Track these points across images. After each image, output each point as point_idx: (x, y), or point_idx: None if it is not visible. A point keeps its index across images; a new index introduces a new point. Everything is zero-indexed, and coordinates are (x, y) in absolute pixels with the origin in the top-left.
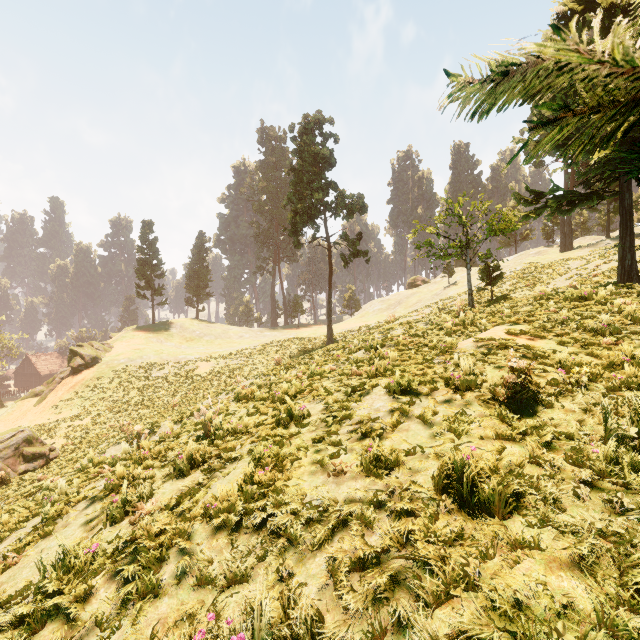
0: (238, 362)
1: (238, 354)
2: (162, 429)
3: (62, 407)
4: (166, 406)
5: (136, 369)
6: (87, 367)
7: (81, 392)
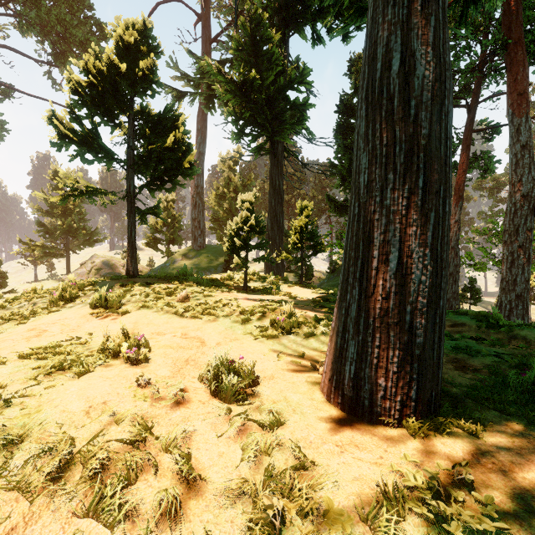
0: None
1: None
2: None
3: None
4: None
5: None
6: None
7: None
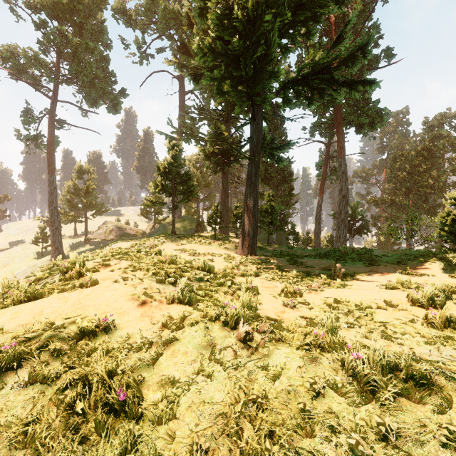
0: None
1: None
2: None
3: None
4: None
5: None
6: None
7: None
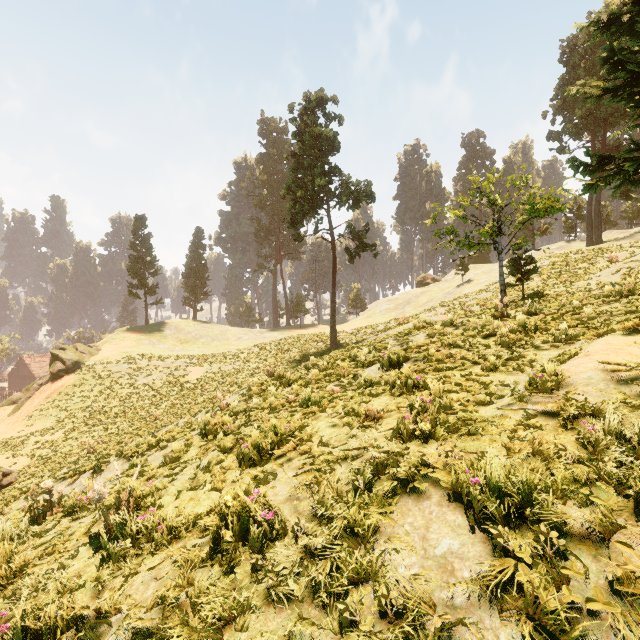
0: (233, 367)
1: (233, 358)
2: (111, 467)
3: (36, 418)
4: (148, 419)
5: (121, 375)
6: (68, 372)
7: (58, 401)
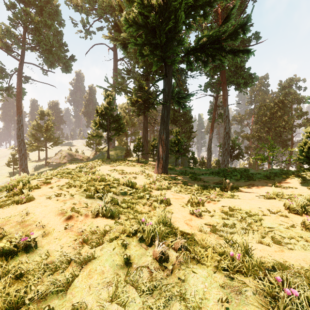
0: None
1: None
2: None
3: None
4: None
5: None
6: None
7: None
